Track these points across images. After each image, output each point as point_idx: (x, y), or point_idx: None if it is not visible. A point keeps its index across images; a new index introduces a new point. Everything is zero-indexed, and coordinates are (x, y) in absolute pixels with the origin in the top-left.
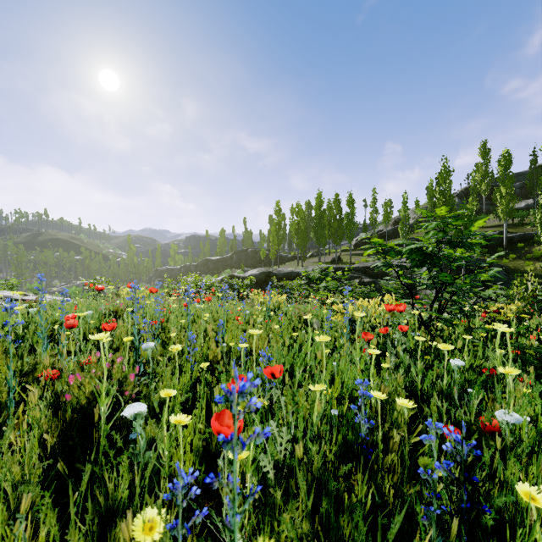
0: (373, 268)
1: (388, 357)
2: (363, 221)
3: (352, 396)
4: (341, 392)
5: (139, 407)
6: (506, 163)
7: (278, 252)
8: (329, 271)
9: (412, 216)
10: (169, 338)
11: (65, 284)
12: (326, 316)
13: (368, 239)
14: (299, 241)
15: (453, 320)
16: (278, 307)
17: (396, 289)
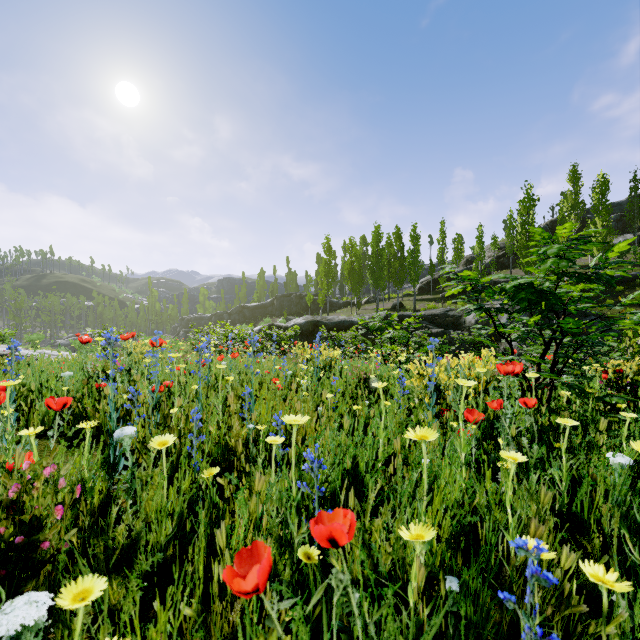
0: (443, 315)
1: (506, 449)
2: (430, 260)
3: (447, 507)
4: (452, 529)
5: (24, 613)
6: (602, 189)
7: (327, 297)
8: (392, 319)
9: (488, 254)
10: (167, 416)
11: (73, 336)
12: (395, 378)
13: (436, 281)
14: (353, 284)
15: (580, 386)
16: (329, 365)
17: (472, 341)
